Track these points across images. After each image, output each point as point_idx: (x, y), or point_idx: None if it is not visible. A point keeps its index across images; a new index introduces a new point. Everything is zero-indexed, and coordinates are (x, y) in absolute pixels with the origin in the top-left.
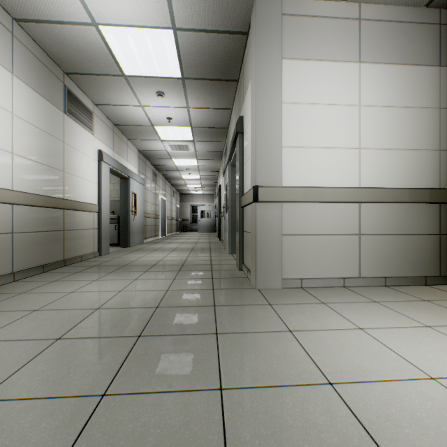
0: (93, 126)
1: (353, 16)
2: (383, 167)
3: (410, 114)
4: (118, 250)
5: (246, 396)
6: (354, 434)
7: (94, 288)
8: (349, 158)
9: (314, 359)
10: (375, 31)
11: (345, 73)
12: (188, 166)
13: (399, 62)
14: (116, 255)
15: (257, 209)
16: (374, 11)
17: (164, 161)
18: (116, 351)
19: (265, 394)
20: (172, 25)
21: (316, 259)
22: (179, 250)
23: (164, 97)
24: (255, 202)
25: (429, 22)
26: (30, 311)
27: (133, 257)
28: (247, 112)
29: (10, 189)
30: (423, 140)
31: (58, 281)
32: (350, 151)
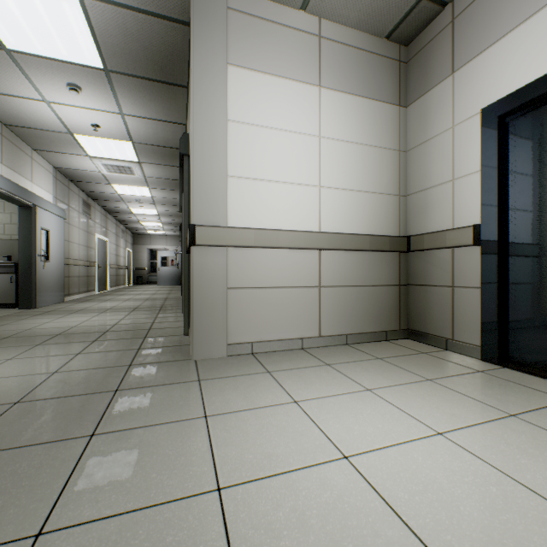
0: None
1: (312, 31)
2: (344, 210)
3: (372, 153)
4: (12, 313)
5: (76, 538)
6: None
7: None
8: (309, 196)
9: (216, 454)
10: (336, 54)
11: (304, 96)
12: (137, 196)
13: (361, 94)
14: (3, 322)
15: (194, 255)
16: (335, 31)
17: (100, 187)
18: None
19: (112, 527)
20: None
21: (270, 317)
22: (115, 310)
23: (81, 93)
24: (191, 245)
25: (390, 56)
26: None
27: (32, 323)
28: None
29: None
30: (384, 183)
31: None
32: (310, 188)
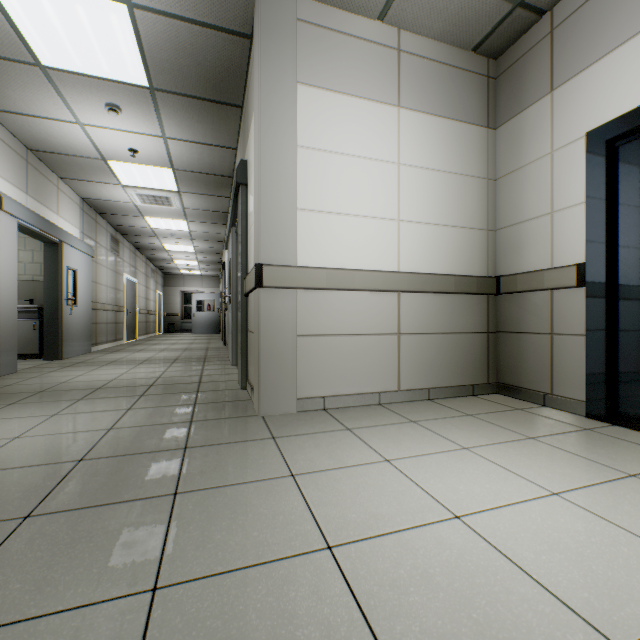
0: None
1: (391, 44)
2: (426, 246)
3: (456, 182)
4: (38, 365)
5: (195, 593)
6: (344, 620)
7: None
8: (386, 232)
9: (316, 513)
10: (417, 70)
11: (381, 118)
12: (173, 231)
13: (445, 115)
14: (31, 375)
15: (261, 299)
16: (416, 43)
17: (131, 220)
18: None
19: (228, 583)
20: None
21: (344, 368)
22: (153, 362)
23: (121, 114)
24: (257, 287)
25: (477, 71)
26: None
27: (64, 376)
28: (252, 155)
29: None
30: (471, 216)
31: None
32: (388, 223)
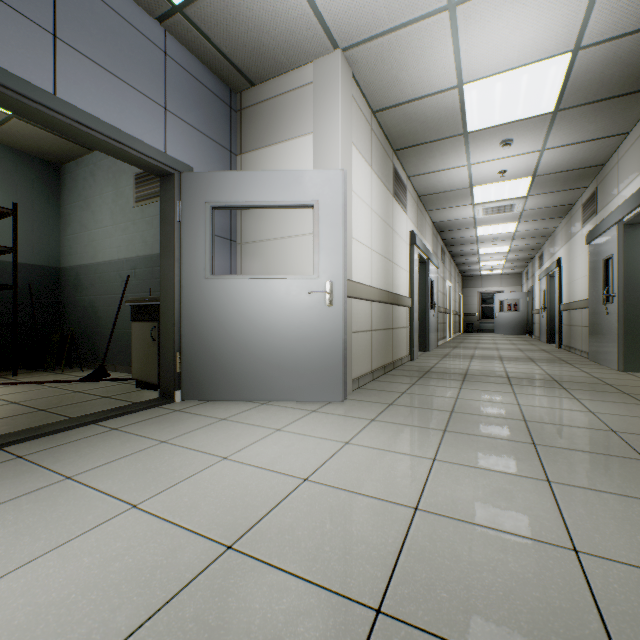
0: (406, 203)
1: None
2: None
3: None
4: (420, 354)
5: None
6: None
7: (475, 397)
8: None
9: None
10: None
11: None
12: (496, 234)
13: None
14: (431, 361)
15: None
16: None
17: (461, 232)
18: (639, 470)
19: None
20: (573, 46)
21: None
22: (511, 359)
23: (511, 145)
24: None
25: None
26: (447, 412)
27: (457, 364)
28: None
29: (372, 286)
30: None
31: (418, 385)
32: None
